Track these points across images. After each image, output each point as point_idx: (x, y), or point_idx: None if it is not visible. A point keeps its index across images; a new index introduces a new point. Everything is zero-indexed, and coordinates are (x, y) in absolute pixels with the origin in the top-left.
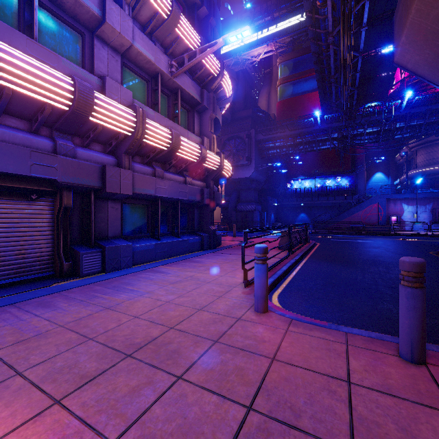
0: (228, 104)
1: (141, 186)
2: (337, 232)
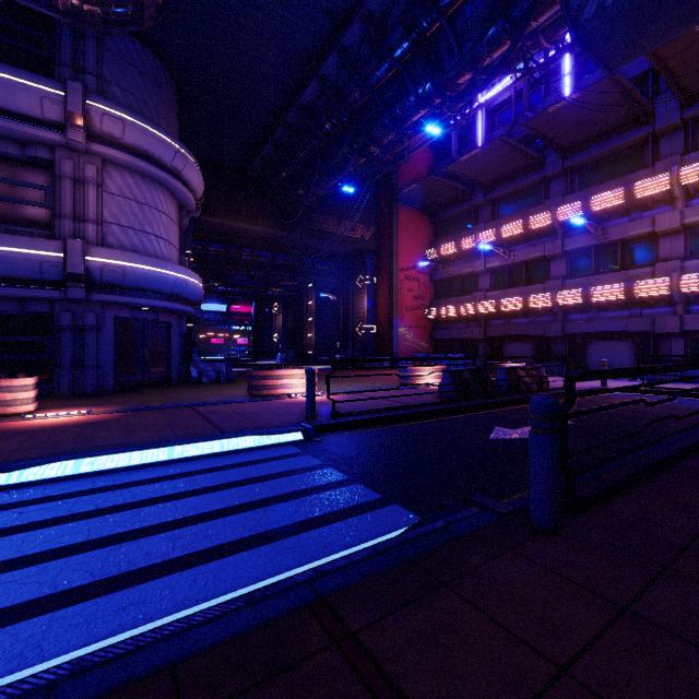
0: None
1: (695, 324)
2: None
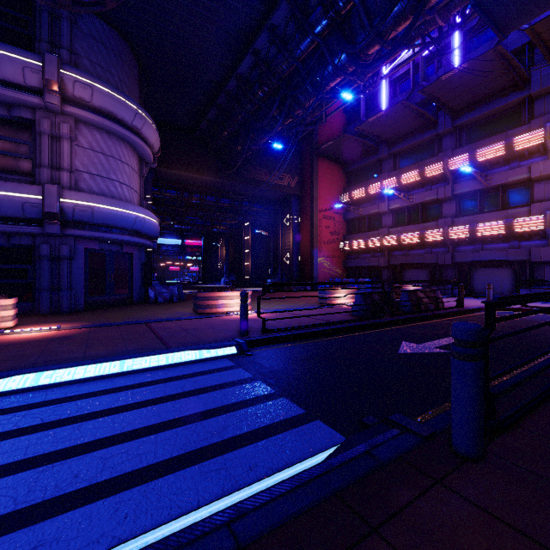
0: None
1: None
2: None
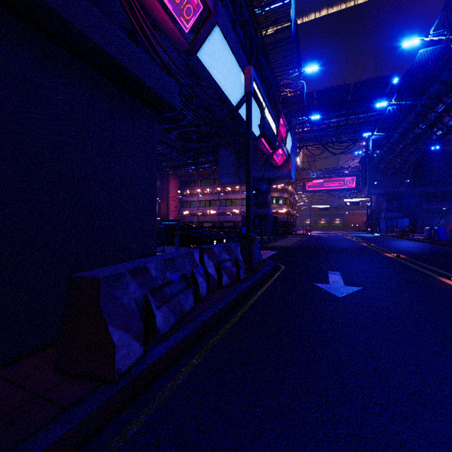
0: (280, 187)
1: None
2: (387, 235)
